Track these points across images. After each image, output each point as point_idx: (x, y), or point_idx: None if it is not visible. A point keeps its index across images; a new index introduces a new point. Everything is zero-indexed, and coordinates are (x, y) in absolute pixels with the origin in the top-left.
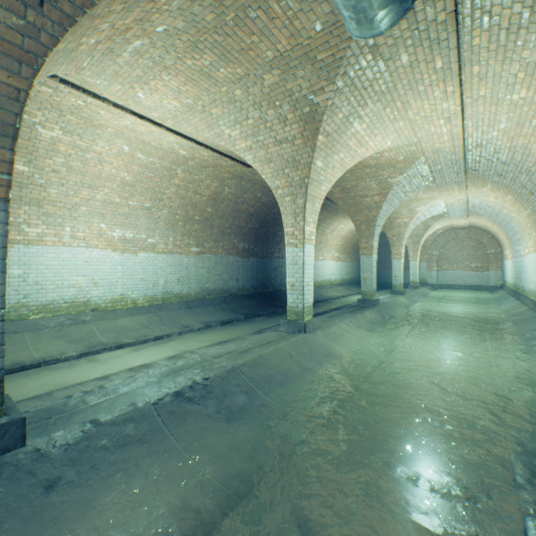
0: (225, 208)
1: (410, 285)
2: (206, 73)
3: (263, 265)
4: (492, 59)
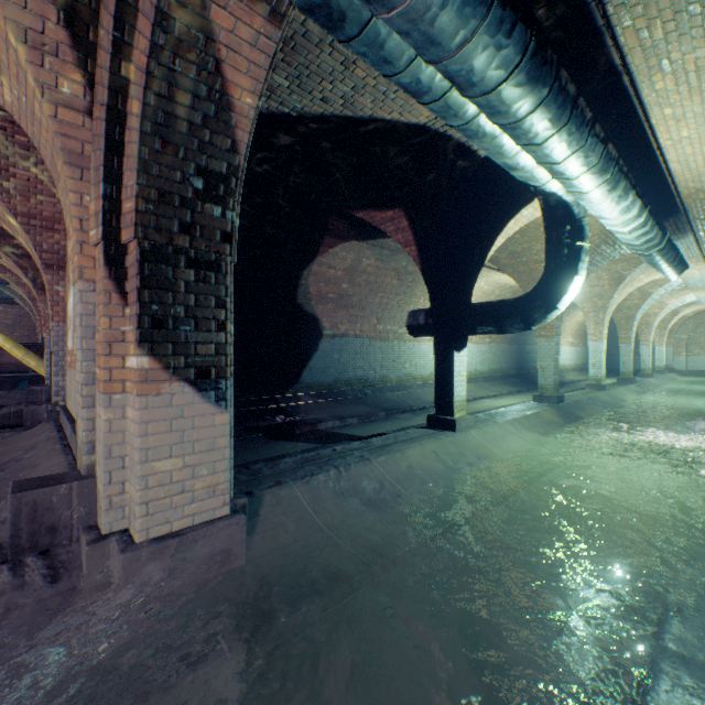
0: None
1: (655, 370)
2: None
3: (520, 351)
4: None
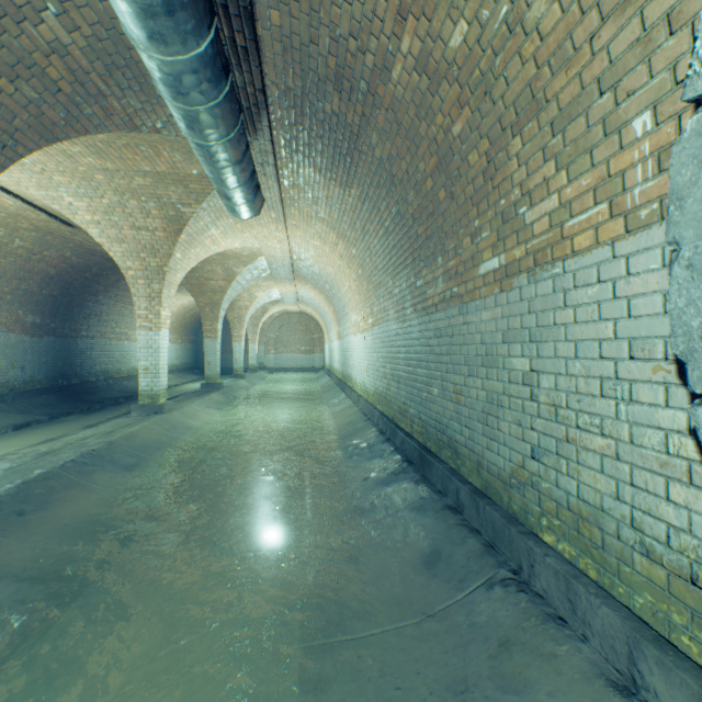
0: (9, 265)
1: (251, 369)
2: (69, 154)
3: (65, 347)
4: (302, 222)
